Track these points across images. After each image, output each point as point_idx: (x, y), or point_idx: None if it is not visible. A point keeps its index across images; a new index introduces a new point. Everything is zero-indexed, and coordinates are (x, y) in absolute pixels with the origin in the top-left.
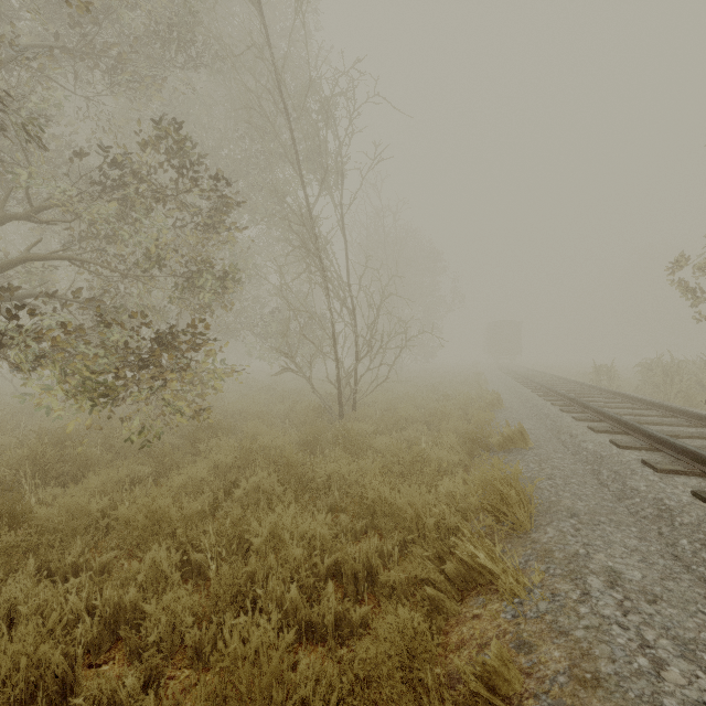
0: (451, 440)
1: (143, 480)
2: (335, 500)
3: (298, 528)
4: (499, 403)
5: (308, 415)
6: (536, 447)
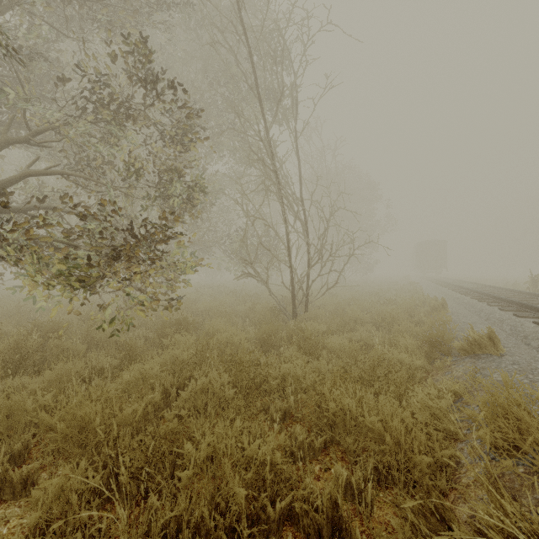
0: (409, 343)
1: (104, 373)
2: (290, 405)
3: (243, 452)
4: (443, 307)
5: (265, 315)
6: (508, 353)
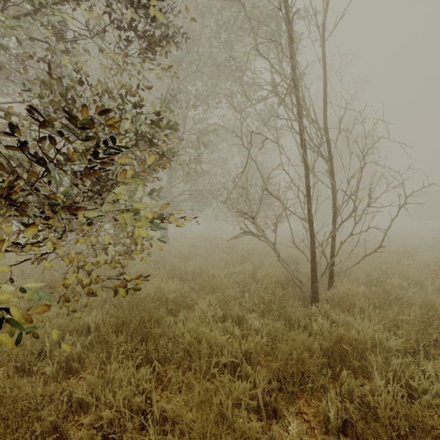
0: None
1: None
2: None
3: None
4: None
5: (272, 289)
6: None
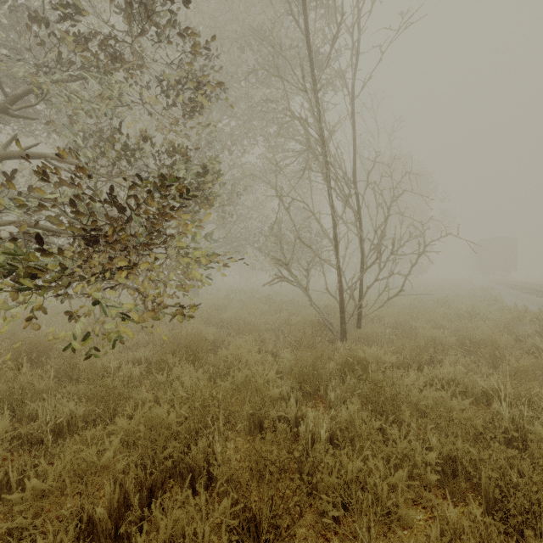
0: None
1: (45, 441)
2: None
3: None
4: None
5: (304, 331)
6: None
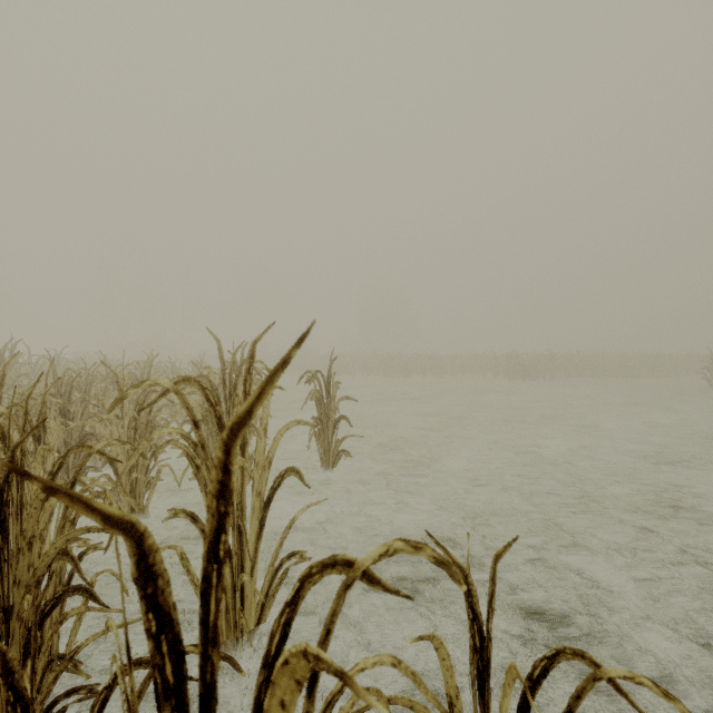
0: None
1: None
2: None
3: None
4: None
5: None
6: None
